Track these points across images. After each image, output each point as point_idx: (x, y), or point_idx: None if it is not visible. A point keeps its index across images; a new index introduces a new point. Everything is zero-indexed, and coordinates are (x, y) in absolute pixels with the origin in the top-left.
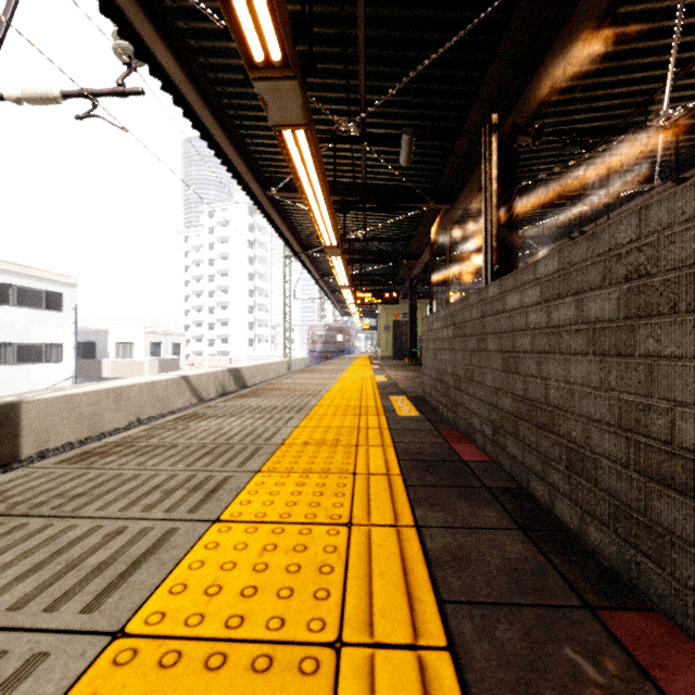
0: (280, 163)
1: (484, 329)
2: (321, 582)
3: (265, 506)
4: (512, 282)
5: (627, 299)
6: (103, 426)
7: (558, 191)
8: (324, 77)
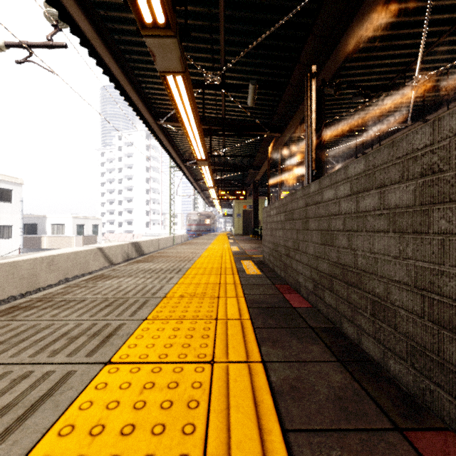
0: (166, 102)
1: (307, 214)
2: (189, 417)
3: (148, 348)
4: (328, 181)
5: (422, 190)
6: (39, 283)
7: (349, 127)
8: (196, 42)
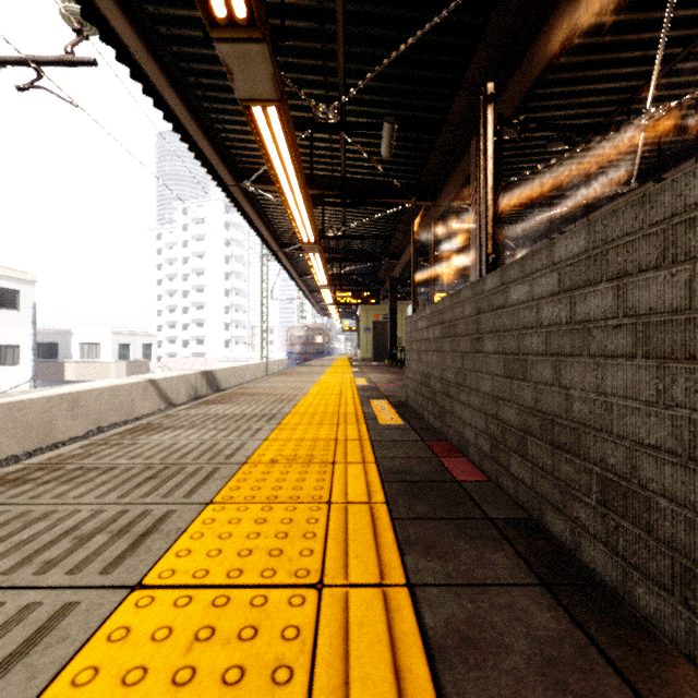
0: (254, 152)
1: (480, 327)
2: None
3: (209, 558)
4: (517, 271)
5: None
6: (56, 435)
7: (540, 191)
8: (299, 56)
